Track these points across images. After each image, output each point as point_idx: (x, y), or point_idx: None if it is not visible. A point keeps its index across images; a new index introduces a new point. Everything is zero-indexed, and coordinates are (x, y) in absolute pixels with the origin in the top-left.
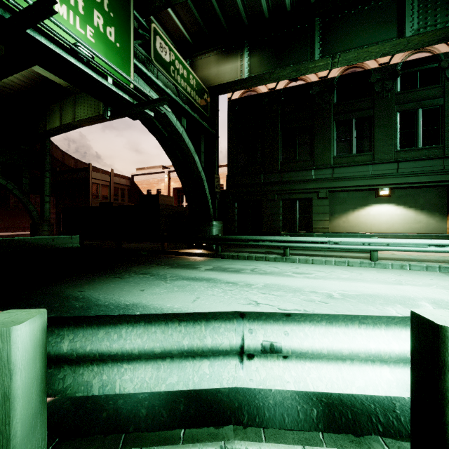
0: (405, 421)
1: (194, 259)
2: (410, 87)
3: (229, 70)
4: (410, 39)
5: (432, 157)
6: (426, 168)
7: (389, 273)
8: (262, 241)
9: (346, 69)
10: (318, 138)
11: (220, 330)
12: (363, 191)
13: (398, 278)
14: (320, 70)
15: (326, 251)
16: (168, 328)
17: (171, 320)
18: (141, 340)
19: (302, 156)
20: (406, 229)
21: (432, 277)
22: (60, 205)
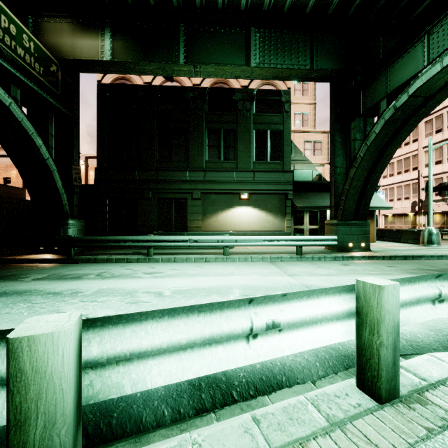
0: (116, 423)
1: (29, 267)
2: (262, 111)
3: (88, 46)
4: (253, 69)
5: (276, 170)
6: (273, 178)
7: (232, 265)
8: (123, 242)
9: (216, 82)
10: (193, 141)
11: None
12: (230, 195)
13: (235, 269)
14: (186, 75)
15: (195, 249)
16: None
17: None
18: None
19: (177, 156)
20: (260, 227)
21: (260, 266)
22: None
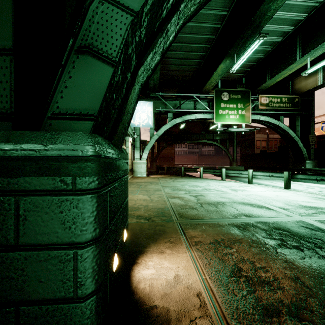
0: None
1: None
2: None
3: (312, 81)
4: None
5: None
6: None
7: None
8: (324, 171)
9: None
10: None
11: (238, 172)
12: None
13: None
14: None
15: None
16: (234, 171)
17: (234, 170)
18: (231, 172)
19: None
20: None
21: None
22: (241, 153)
